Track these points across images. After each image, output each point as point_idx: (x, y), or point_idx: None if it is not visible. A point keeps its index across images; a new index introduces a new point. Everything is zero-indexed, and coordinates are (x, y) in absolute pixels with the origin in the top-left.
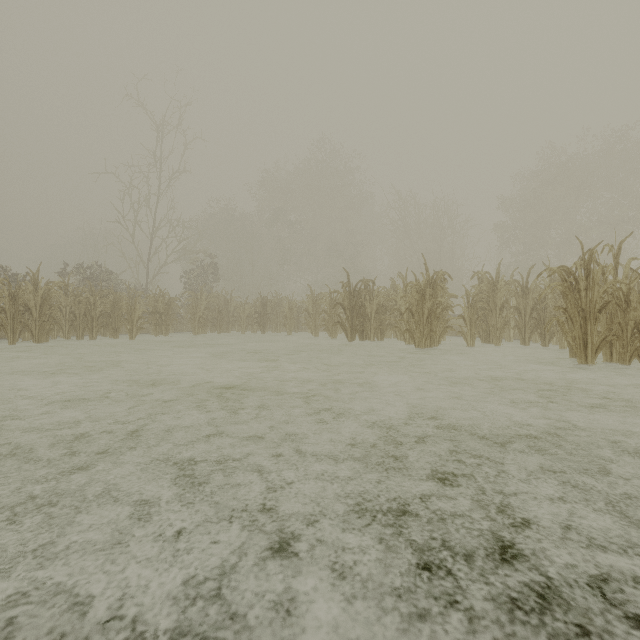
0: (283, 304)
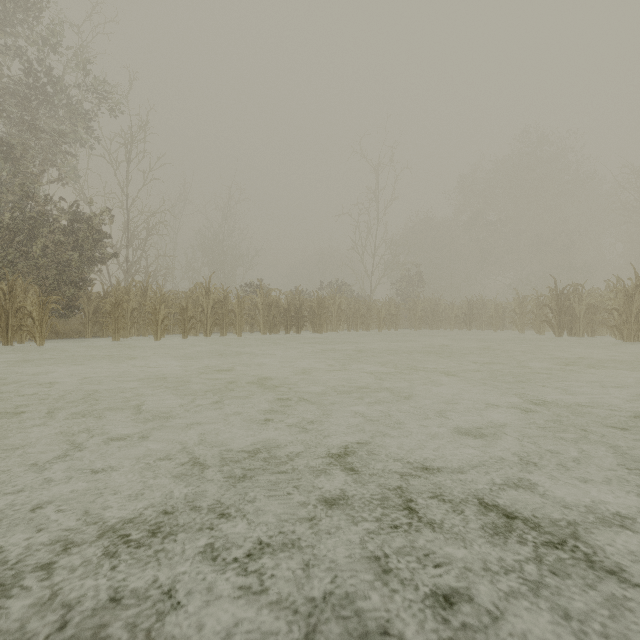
0: (487, 305)
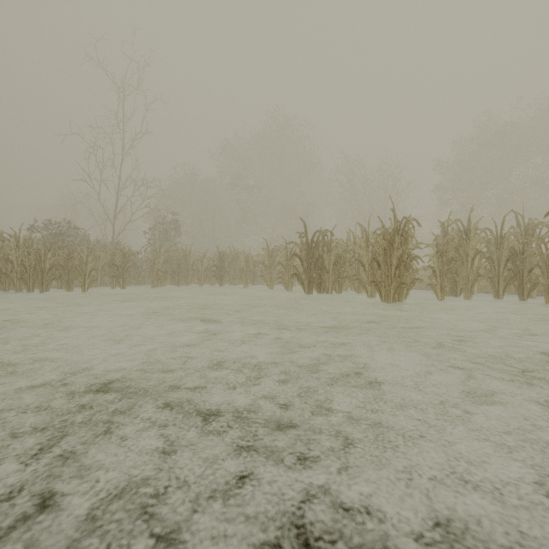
0: (240, 258)
